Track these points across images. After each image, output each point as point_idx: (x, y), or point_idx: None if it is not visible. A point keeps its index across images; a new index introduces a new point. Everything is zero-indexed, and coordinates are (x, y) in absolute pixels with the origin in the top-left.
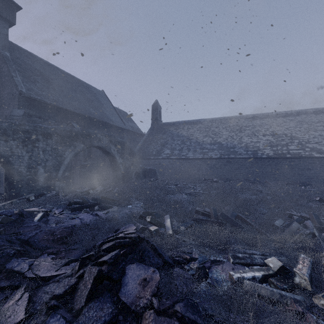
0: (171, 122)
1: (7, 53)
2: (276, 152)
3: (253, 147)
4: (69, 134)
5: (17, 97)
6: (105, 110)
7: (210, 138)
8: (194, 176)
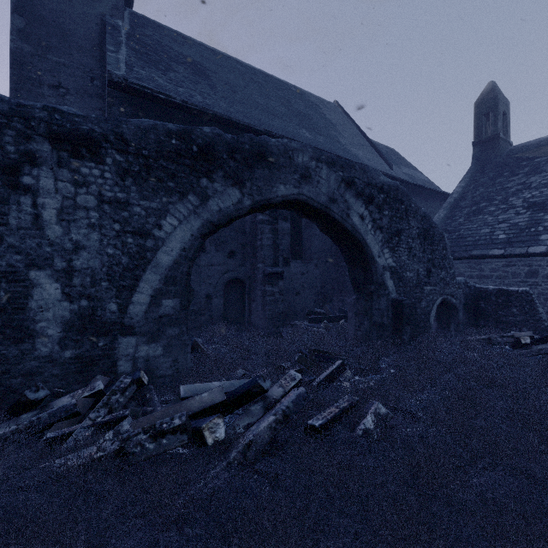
0: None
1: (120, 23)
2: None
3: None
4: (178, 145)
5: (107, 95)
6: (338, 136)
7: None
8: None
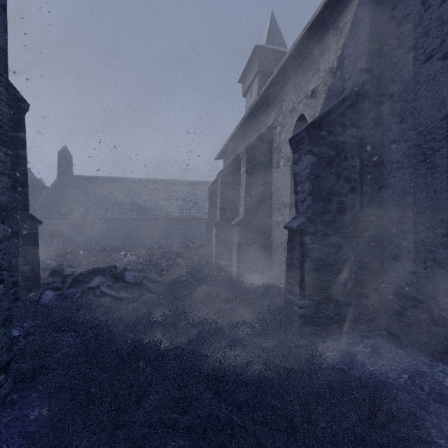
0: (86, 176)
1: None
2: (182, 214)
3: (167, 209)
4: None
5: None
6: None
7: (130, 199)
8: (112, 236)
